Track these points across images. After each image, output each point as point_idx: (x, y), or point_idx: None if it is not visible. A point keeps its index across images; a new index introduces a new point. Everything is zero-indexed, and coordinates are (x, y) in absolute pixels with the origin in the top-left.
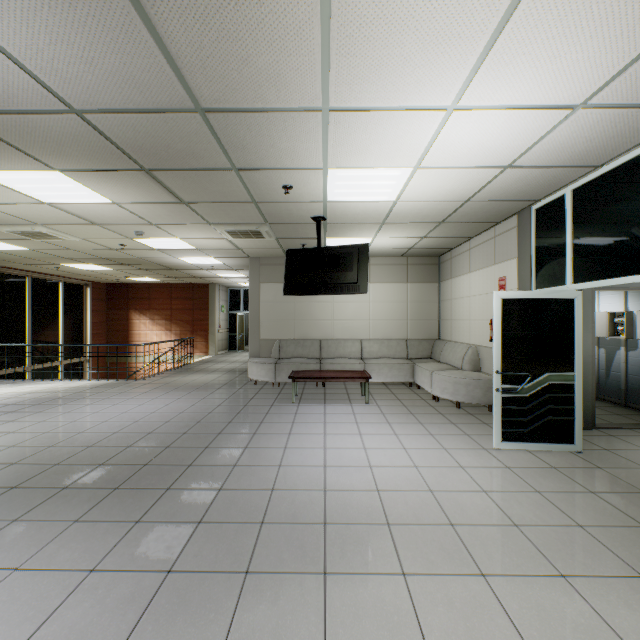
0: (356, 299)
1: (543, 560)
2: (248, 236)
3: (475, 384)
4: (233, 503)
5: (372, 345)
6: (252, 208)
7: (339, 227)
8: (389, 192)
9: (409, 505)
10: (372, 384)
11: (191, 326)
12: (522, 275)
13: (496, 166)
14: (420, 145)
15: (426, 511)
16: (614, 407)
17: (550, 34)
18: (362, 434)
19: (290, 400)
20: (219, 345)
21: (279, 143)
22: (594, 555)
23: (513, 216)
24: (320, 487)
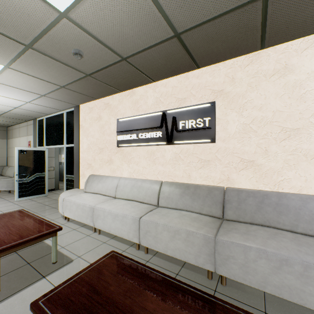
0: None
1: None
2: None
3: None
4: None
5: None
6: None
7: None
8: None
9: None
10: None
11: None
12: (34, 141)
13: (12, 106)
14: None
15: None
16: None
17: (6, 89)
18: None
19: None
20: None
21: None
22: None
23: (32, 120)
24: None
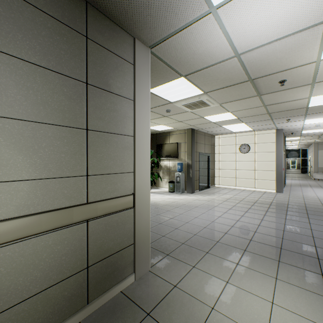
0: None
1: None
2: None
3: None
4: None
5: None
6: None
7: None
8: None
9: None
10: None
11: None
12: None
13: None
14: None
15: None
16: None
17: None
18: None
19: None
20: None
21: None
22: None
23: None
24: None
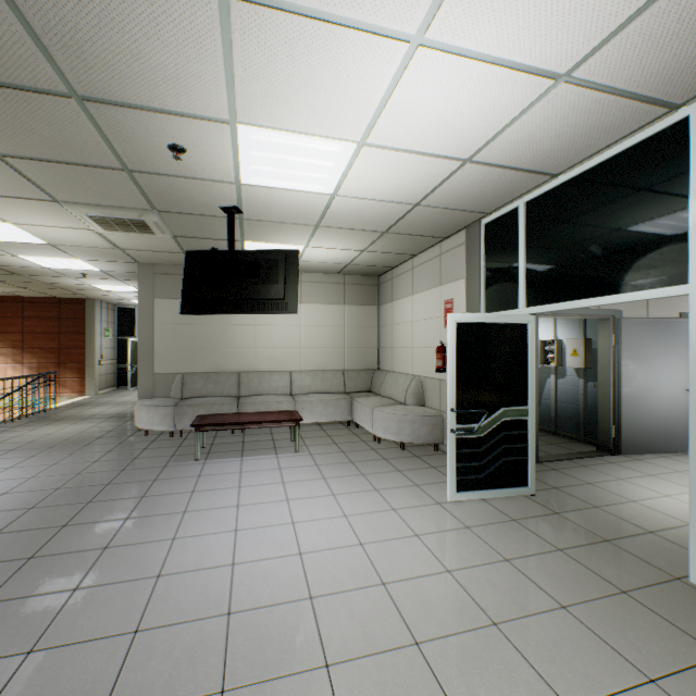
0: (285, 322)
1: (541, 684)
2: (128, 228)
3: (421, 421)
4: (48, 683)
5: (304, 378)
6: (125, 181)
7: (261, 227)
8: (326, 179)
9: (356, 618)
10: (304, 425)
11: (56, 356)
12: (471, 297)
13: (455, 158)
14: (369, 104)
15: (380, 624)
16: (546, 435)
17: None
18: (290, 500)
19: (194, 456)
20: (102, 381)
21: (148, 53)
22: (592, 656)
23: (461, 231)
24: (222, 609)
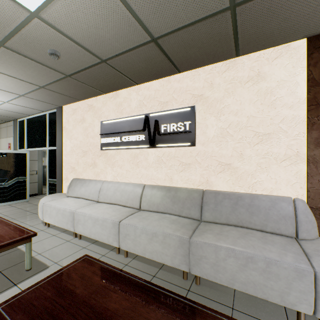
0: None
1: None
2: None
3: None
4: None
5: None
6: None
7: None
8: None
9: None
10: None
11: None
12: (15, 143)
13: None
14: None
15: None
16: None
17: None
18: None
19: None
20: None
21: None
22: None
23: (13, 121)
24: None
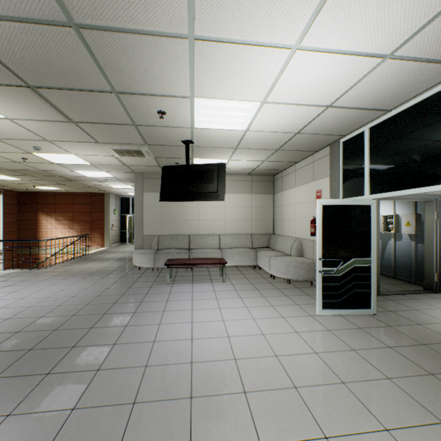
0: (216, 205)
1: (369, 415)
2: (132, 154)
3: (300, 266)
4: (109, 384)
5: (227, 238)
6: (133, 130)
7: (203, 150)
8: (242, 122)
9: (260, 371)
10: (227, 267)
11: (90, 225)
12: (333, 188)
13: (321, 105)
14: (268, 81)
15: (274, 376)
16: (387, 279)
17: None
18: (221, 308)
19: (166, 282)
20: (113, 239)
21: (152, 69)
22: (404, 405)
23: (326, 147)
24: (187, 360)
